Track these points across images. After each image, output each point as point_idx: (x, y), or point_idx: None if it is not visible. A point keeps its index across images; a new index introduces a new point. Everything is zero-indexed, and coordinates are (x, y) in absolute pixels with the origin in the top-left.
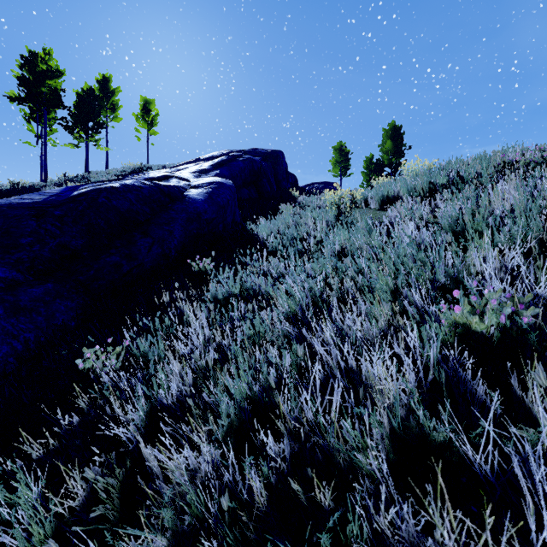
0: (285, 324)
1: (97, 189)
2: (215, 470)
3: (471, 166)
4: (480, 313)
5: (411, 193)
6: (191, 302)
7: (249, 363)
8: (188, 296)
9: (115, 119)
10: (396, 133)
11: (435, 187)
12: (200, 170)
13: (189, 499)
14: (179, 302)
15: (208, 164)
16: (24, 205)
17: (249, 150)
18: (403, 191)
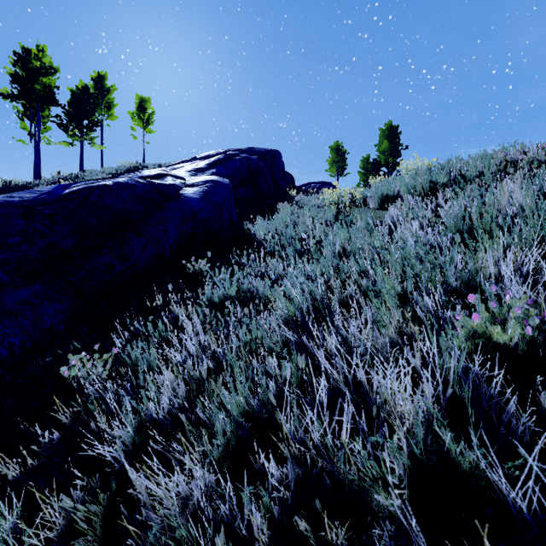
0: (285, 329)
1: (89, 187)
2: (209, 495)
3: (473, 164)
4: (501, 321)
5: (412, 192)
6: (186, 305)
7: (246, 373)
8: (183, 298)
9: (111, 117)
10: (392, 133)
11: (436, 186)
12: (196, 169)
13: (178, 536)
14: (173, 304)
15: (204, 163)
16: (13, 203)
17: (245, 149)
18: (403, 190)
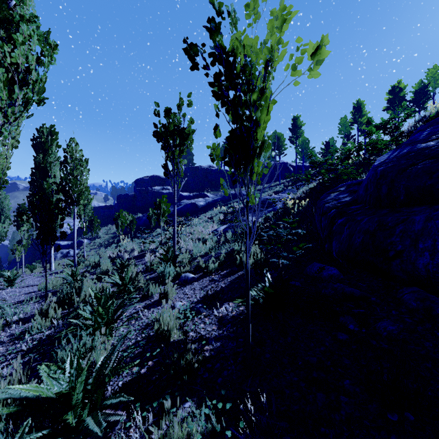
0: None
1: None
2: None
3: None
4: None
5: None
6: None
7: None
8: None
9: None
10: None
11: None
12: None
13: None
14: None
15: None
16: None
17: None
18: None
